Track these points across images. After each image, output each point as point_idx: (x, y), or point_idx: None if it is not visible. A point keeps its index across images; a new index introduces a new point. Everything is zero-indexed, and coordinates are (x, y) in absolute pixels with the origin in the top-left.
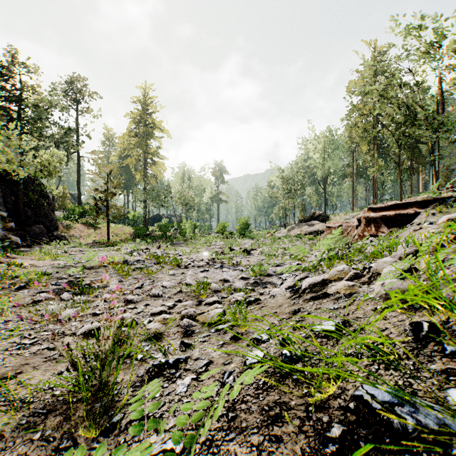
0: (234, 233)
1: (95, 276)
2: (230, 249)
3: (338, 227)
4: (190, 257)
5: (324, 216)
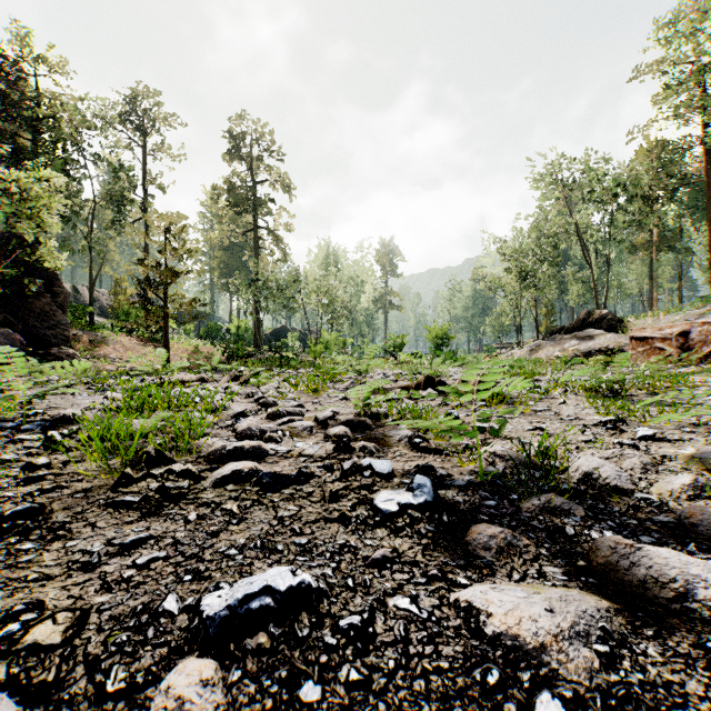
0: (420, 354)
1: None
2: (430, 380)
3: (678, 336)
4: (279, 409)
5: (613, 319)
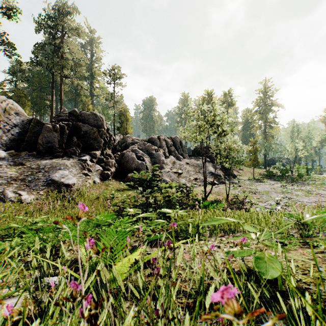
0: None
1: (284, 195)
2: None
3: None
4: (317, 192)
5: None
